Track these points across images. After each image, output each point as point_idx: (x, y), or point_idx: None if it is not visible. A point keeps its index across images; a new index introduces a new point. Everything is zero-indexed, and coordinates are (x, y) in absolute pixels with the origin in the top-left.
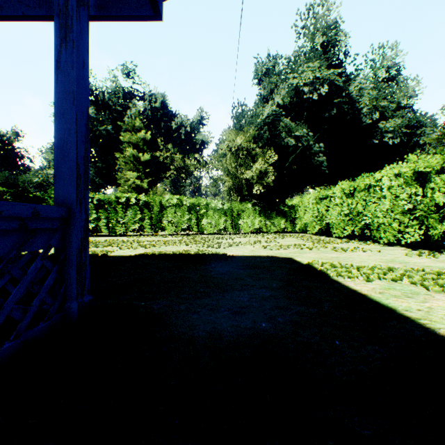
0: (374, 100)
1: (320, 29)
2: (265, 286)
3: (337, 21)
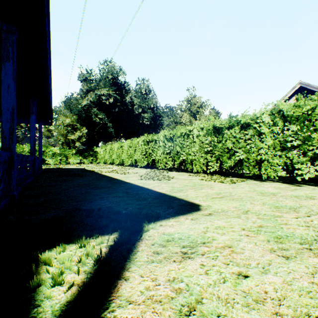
0: (139, 103)
1: (110, 72)
2: (72, 169)
3: (117, 71)
